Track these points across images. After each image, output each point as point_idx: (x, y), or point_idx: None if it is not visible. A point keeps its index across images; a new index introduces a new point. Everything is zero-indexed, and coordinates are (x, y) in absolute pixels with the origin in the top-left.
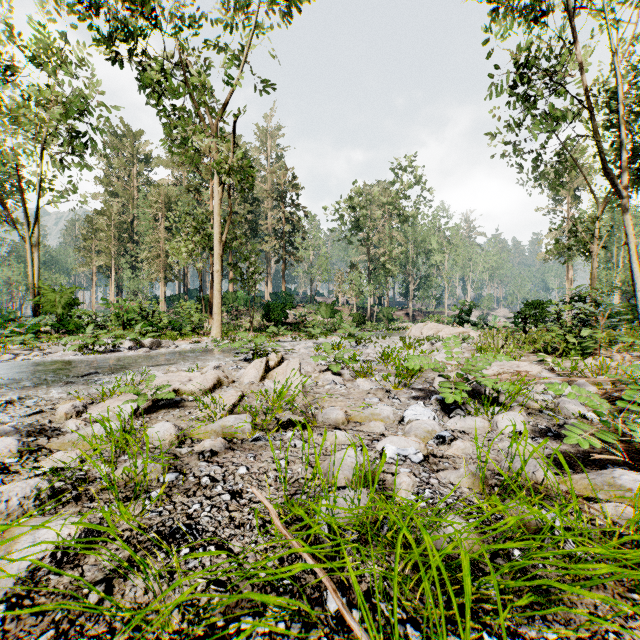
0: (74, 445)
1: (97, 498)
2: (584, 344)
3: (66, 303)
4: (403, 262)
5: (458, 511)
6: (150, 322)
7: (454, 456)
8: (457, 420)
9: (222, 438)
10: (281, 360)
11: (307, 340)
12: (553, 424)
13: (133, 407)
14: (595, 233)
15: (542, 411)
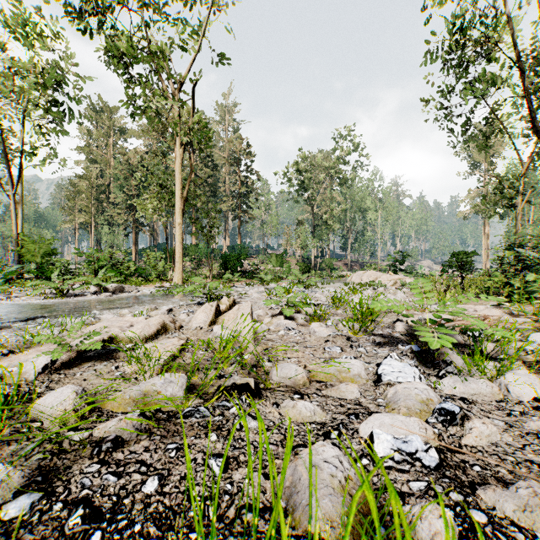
0: None
1: None
2: (528, 288)
3: (45, 253)
4: (342, 219)
5: None
6: (119, 270)
7: (479, 449)
8: (453, 382)
9: (140, 412)
10: (233, 304)
11: (259, 286)
12: None
13: (45, 361)
14: (519, 189)
15: None
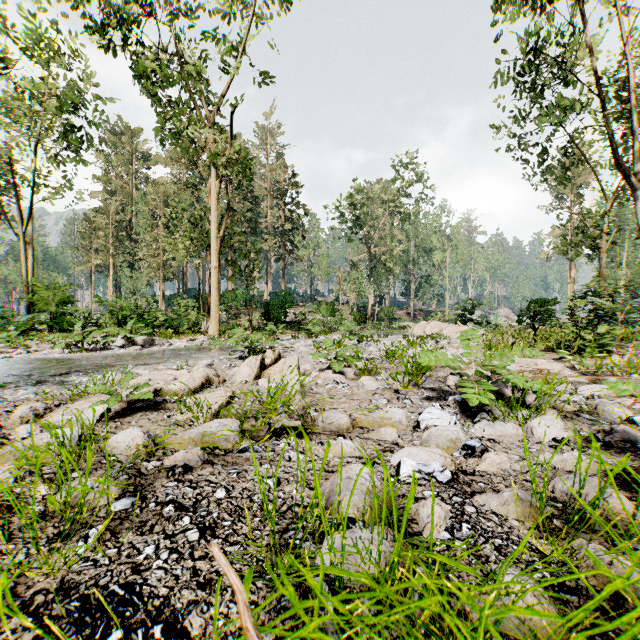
0: (16, 458)
1: (5, 542)
2: (601, 341)
3: (60, 301)
4: (404, 261)
5: (543, 584)
6: (145, 320)
7: (489, 473)
8: (484, 426)
9: (201, 448)
10: (278, 357)
11: (307, 338)
12: (596, 430)
13: (102, 410)
14: (603, 228)
15: (579, 414)
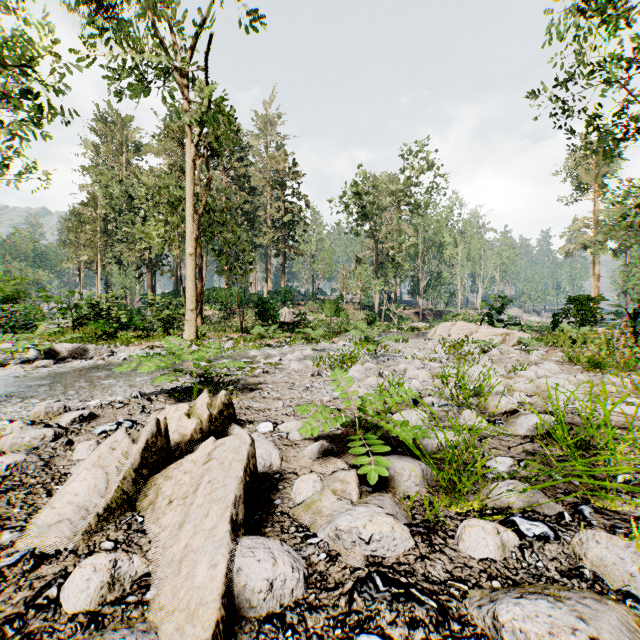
0: None
1: None
2: None
3: (9, 297)
4: (412, 257)
5: None
6: (106, 321)
7: None
8: None
9: None
10: (223, 411)
11: (305, 344)
12: None
13: None
14: None
15: None
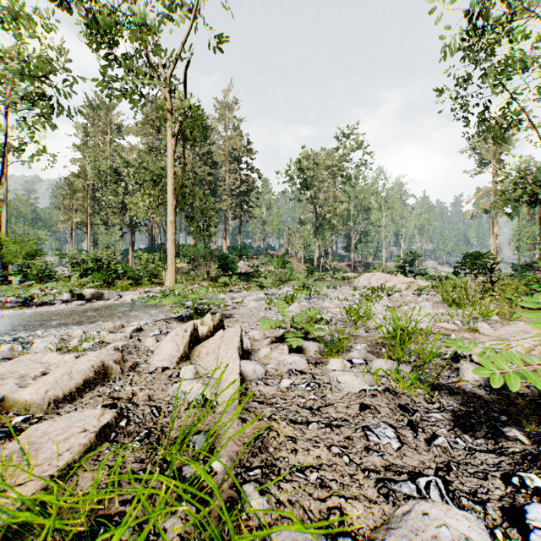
0: None
1: None
2: None
3: (28, 254)
4: (345, 219)
5: None
6: (106, 272)
7: None
8: None
9: None
10: (219, 323)
11: (259, 290)
12: None
13: None
14: None
15: None
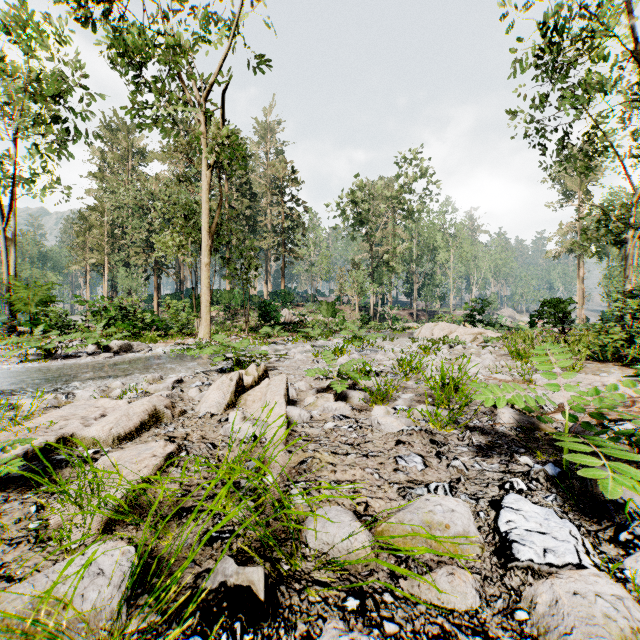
0: None
1: None
2: None
3: (41, 301)
4: (407, 260)
5: None
6: (131, 322)
7: None
8: None
9: None
10: (264, 374)
11: (305, 342)
12: None
13: None
14: (629, 222)
15: None
